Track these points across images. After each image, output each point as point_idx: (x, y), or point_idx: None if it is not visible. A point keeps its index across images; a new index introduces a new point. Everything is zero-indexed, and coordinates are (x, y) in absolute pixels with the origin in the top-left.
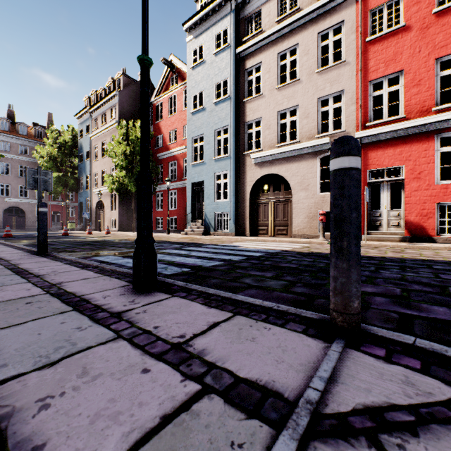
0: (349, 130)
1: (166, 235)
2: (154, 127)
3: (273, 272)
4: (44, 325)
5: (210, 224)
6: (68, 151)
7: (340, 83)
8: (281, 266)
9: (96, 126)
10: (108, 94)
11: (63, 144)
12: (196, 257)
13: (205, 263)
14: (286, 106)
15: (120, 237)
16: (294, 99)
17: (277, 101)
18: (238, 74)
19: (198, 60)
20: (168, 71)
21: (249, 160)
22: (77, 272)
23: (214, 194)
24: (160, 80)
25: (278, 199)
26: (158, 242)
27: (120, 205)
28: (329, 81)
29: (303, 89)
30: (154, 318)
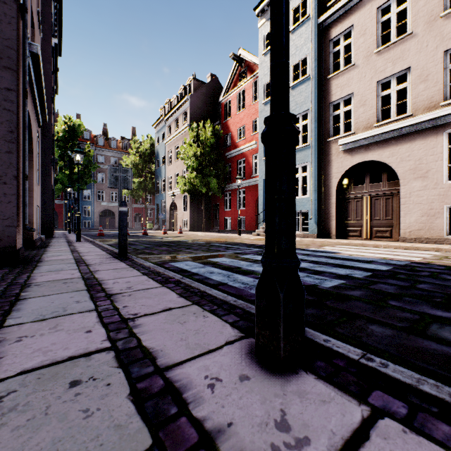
0: None
1: (237, 235)
2: (222, 127)
3: None
4: None
5: None
6: (147, 159)
7: None
8: None
9: (169, 132)
10: (180, 100)
11: (143, 153)
12: None
13: (317, 280)
14: (390, 72)
15: (192, 238)
16: (404, 60)
17: (376, 69)
18: (320, 47)
19: None
20: (237, 66)
21: (336, 147)
22: (155, 291)
23: None
24: (228, 78)
25: (377, 193)
26: (232, 243)
27: (191, 206)
28: None
29: (418, 44)
30: None
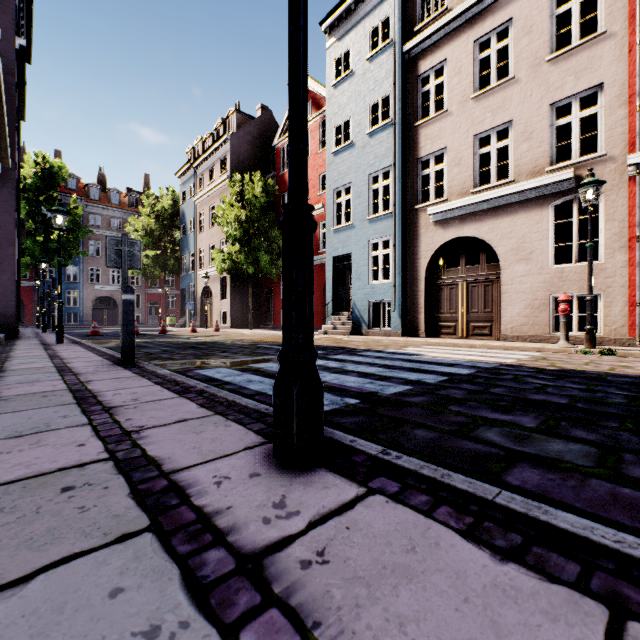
0: (613, 152)
1: None
2: (278, 181)
3: (529, 415)
4: (65, 602)
5: (361, 318)
6: (167, 222)
7: (594, 72)
8: (532, 399)
9: (201, 185)
10: (216, 140)
11: (162, 213)
12: (357, 374)
13: (379, 387)
14: (490, 124)
15: (233, 337)
16: (505, 110)
17: (473, 119)
18: (406, 84)
19: (343, 72)
20: None
21: (425, 217)
22: (170, 403)
23: (368, 272)
24: (286, 113)
25: (475, 278)
26: None
27: (233, 292)
28: (572, 72)
29: (521, 92)
30: (361, 604)
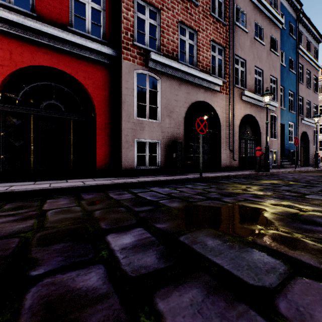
0: None
1: None
2: None
3: None
4: None
5: None
6: None
7: None
8: None
9: None
10: None
11: None
12: None
13: None
14: None
15: None
16: None
17: None
18: None
19: None
20: None
21: None
22: None
23: None
24: None
25: None
26: None
27: None
28: None
29: None
30: None
